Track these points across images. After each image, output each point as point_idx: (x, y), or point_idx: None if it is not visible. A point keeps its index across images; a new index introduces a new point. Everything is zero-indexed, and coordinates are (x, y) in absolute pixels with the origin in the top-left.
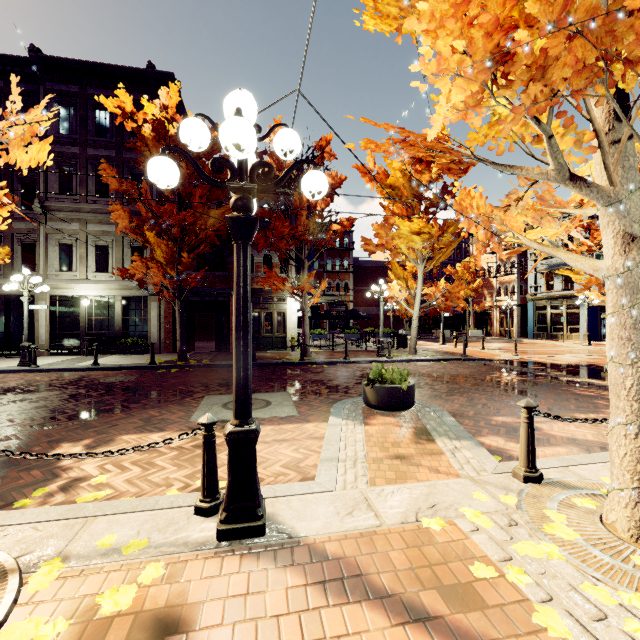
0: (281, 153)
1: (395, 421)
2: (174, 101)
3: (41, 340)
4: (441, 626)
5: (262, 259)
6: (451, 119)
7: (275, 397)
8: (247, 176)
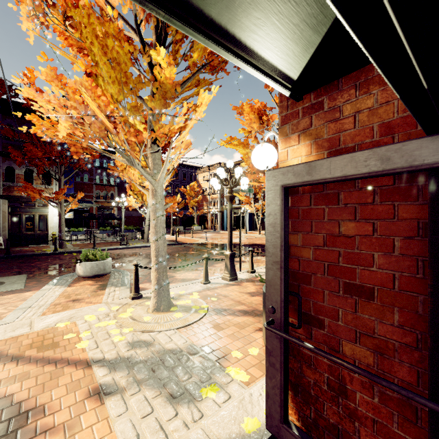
0: None
1: (92, 282)
2: None
3: None
4: (28, 359)
5: (23, 172)
6: (68, 131)
7: (11, 279)
8: None
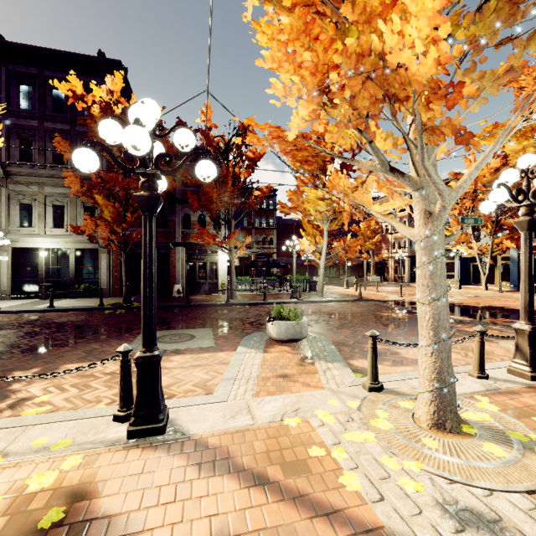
0: (179, 147)
1: (289, 349)
2: (119, 86)
3: (3, 286)
4: (276, 488)
5: (197, 218)
6: (303, 126)
7: (199, 332)
8: (153, 164)
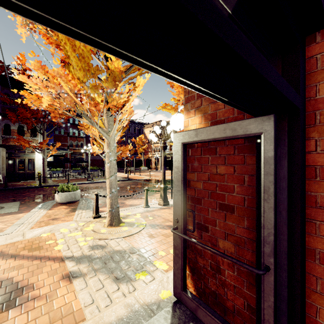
0: None
1: (66, 207)
2: None
3: None
4: (22, 256)
5: (17, 128)
6: (49, 103)
7: (9, 204)
8: None
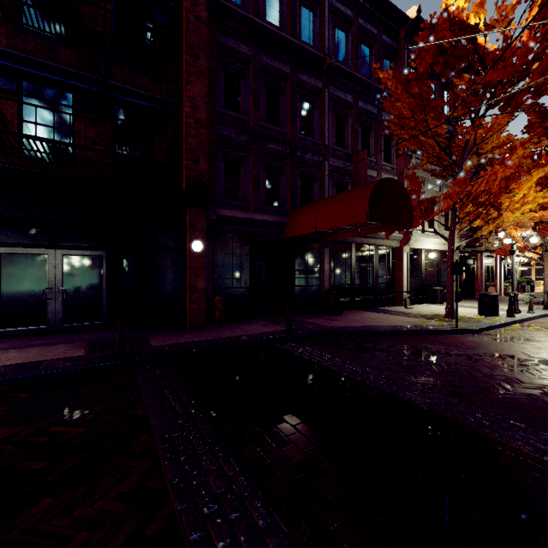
0: None
1: None
2: None
3: (404, 291)
4: None
5: None
6: None
7: None
8: None
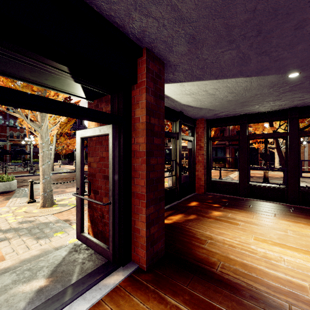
0: None
1: None
2: None
3: None
4: None
5: None
6: None
7: None
8: None
